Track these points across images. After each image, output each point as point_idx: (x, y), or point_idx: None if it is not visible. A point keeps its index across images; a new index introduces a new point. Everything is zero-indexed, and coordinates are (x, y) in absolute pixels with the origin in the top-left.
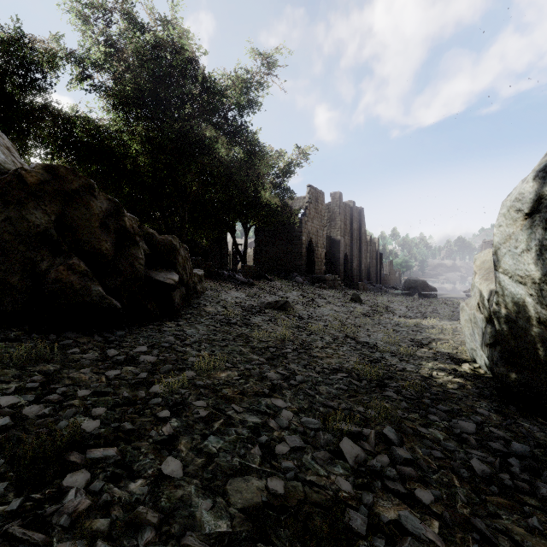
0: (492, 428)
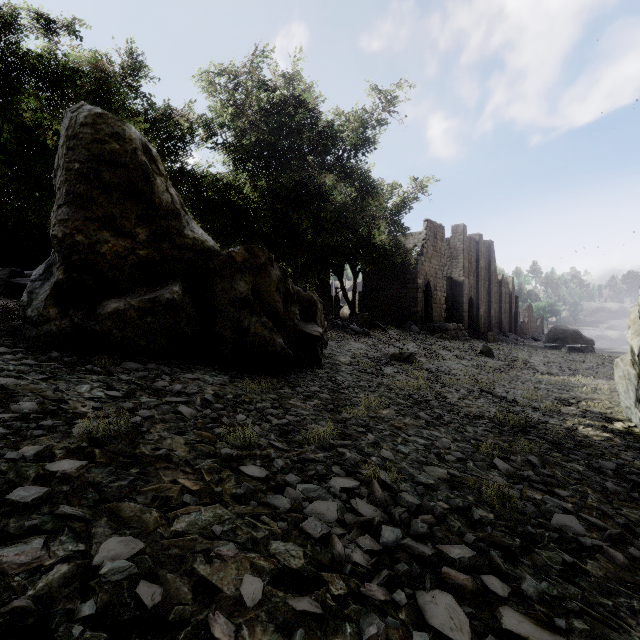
0: (633, 468)
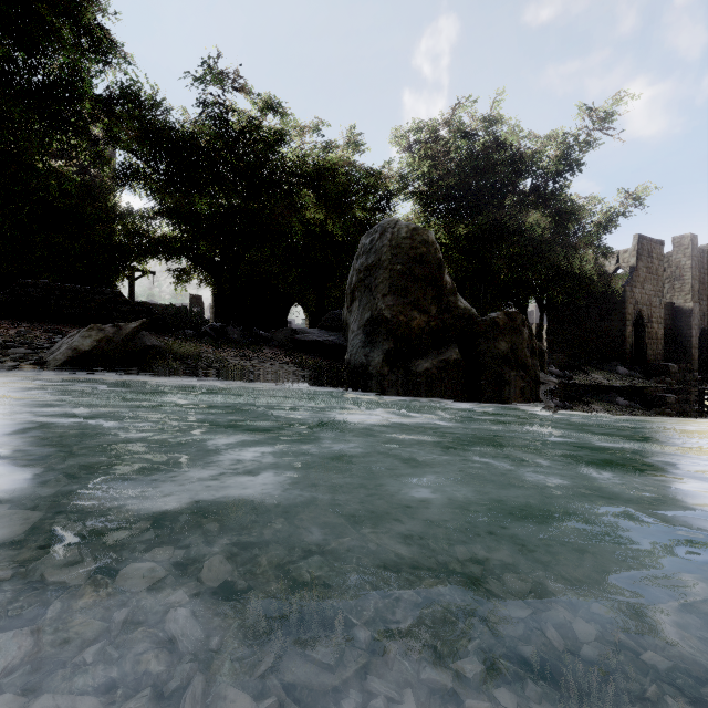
0: None
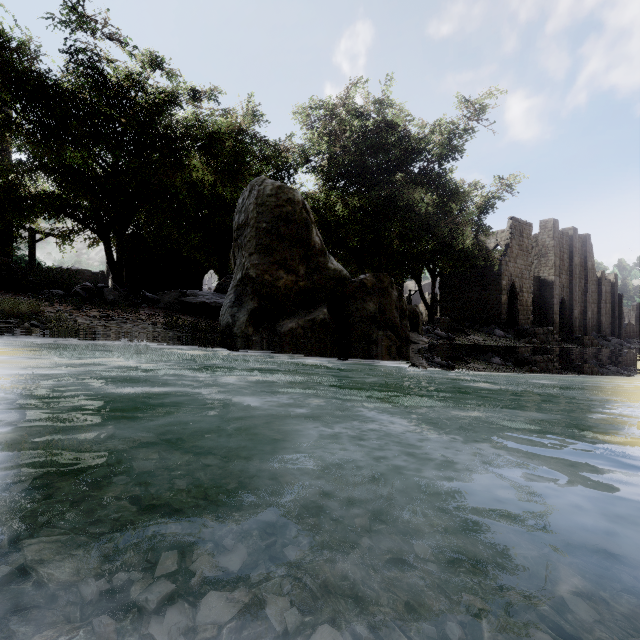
0: None
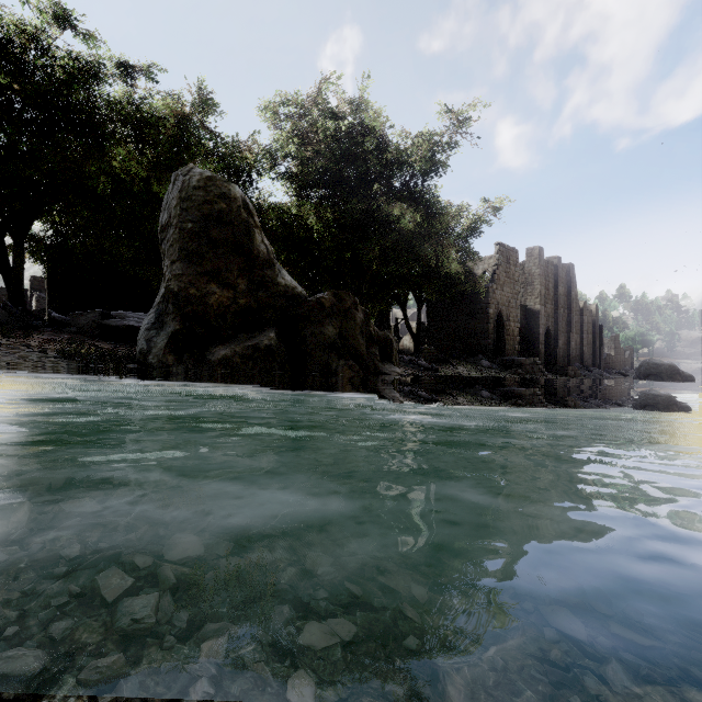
0: None
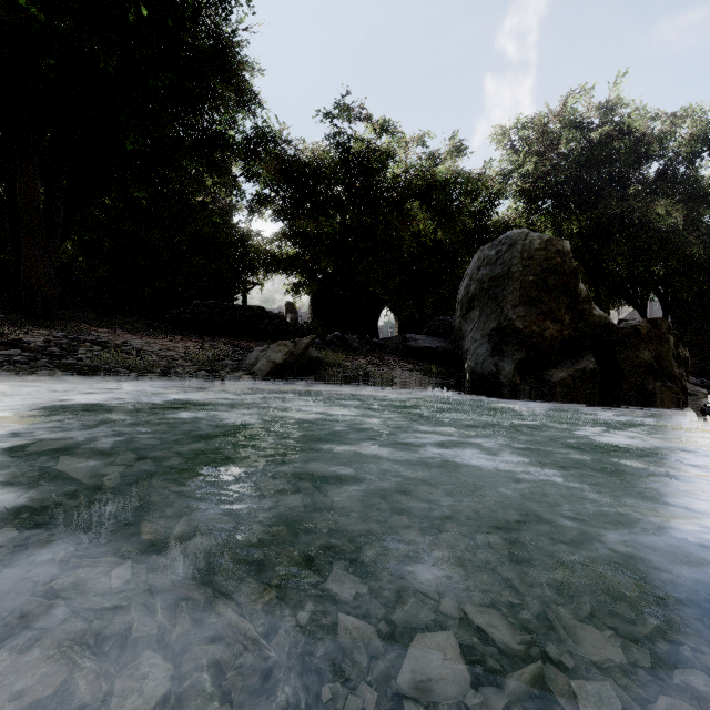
0: None
